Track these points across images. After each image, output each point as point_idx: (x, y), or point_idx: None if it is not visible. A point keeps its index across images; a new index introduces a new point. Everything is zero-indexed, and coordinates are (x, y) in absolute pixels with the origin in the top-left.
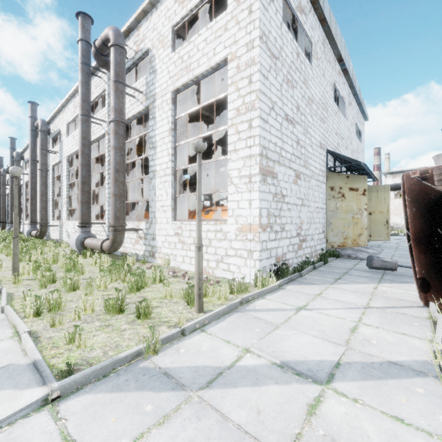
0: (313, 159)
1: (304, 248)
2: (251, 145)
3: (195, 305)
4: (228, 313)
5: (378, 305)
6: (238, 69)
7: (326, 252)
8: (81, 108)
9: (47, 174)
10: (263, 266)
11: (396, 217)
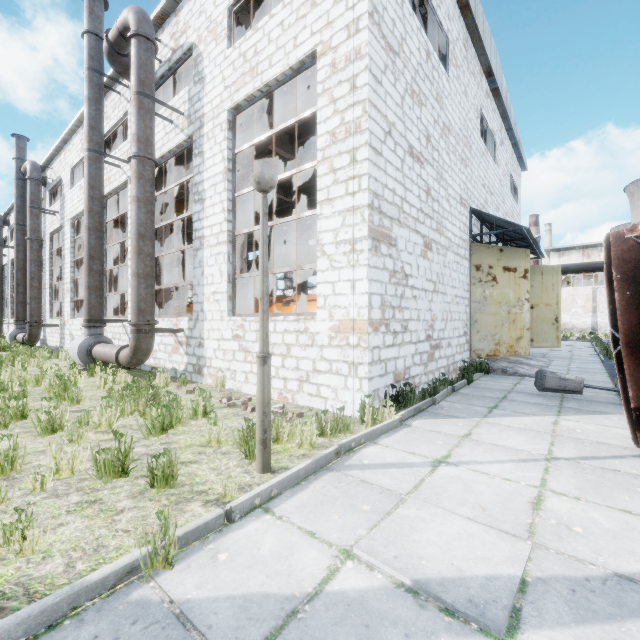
0: (450, 221)
1: (437, 360)
2: (354, 190)
3: (257, 460)
4: (315, 474)
5: (567, 454)
6: (334, 67)
7: (470, 365)
8: (88, 140)
9: (40, 246)
10: (374, 389)
11: (564, 314)
